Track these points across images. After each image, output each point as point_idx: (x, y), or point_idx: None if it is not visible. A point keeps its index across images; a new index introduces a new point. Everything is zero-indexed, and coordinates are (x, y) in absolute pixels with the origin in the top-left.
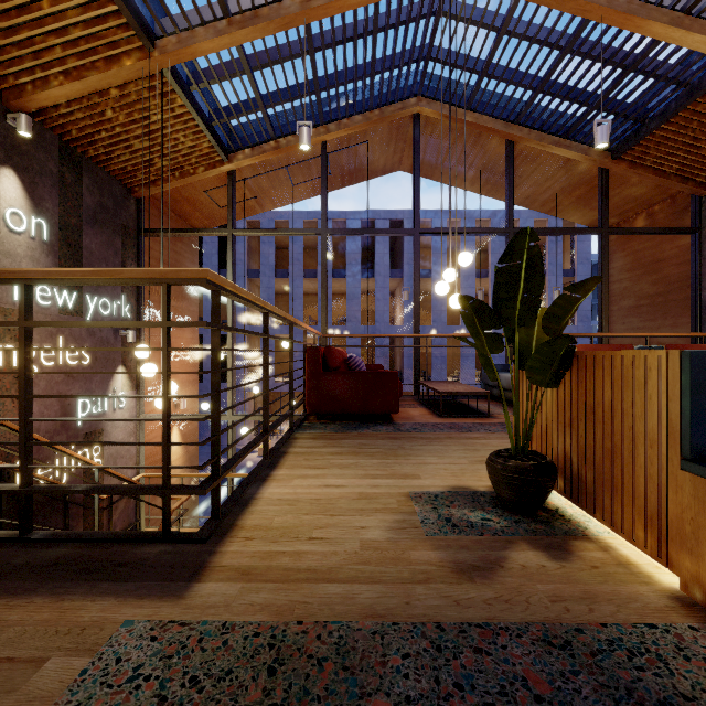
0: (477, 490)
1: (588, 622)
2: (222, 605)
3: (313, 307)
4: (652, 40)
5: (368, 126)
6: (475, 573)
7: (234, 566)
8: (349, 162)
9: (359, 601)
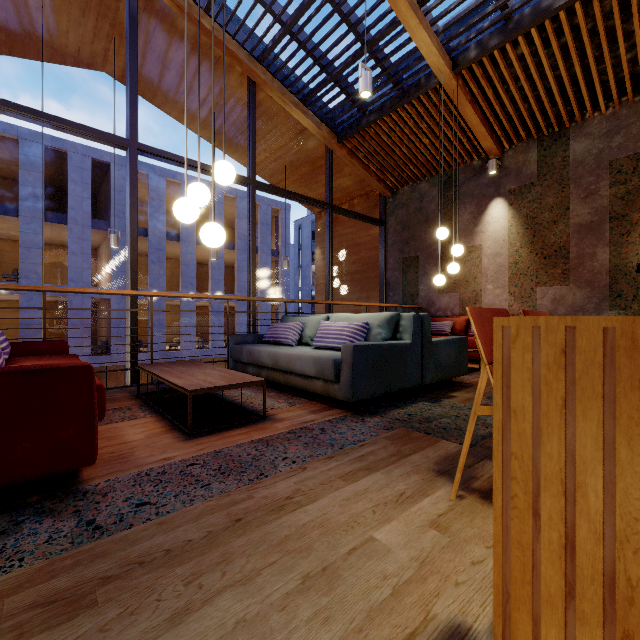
0: None
1: None
2: None
3: None
4: (390, 22)
5: None
6: None
7: None
8: (3, 4)
9: None
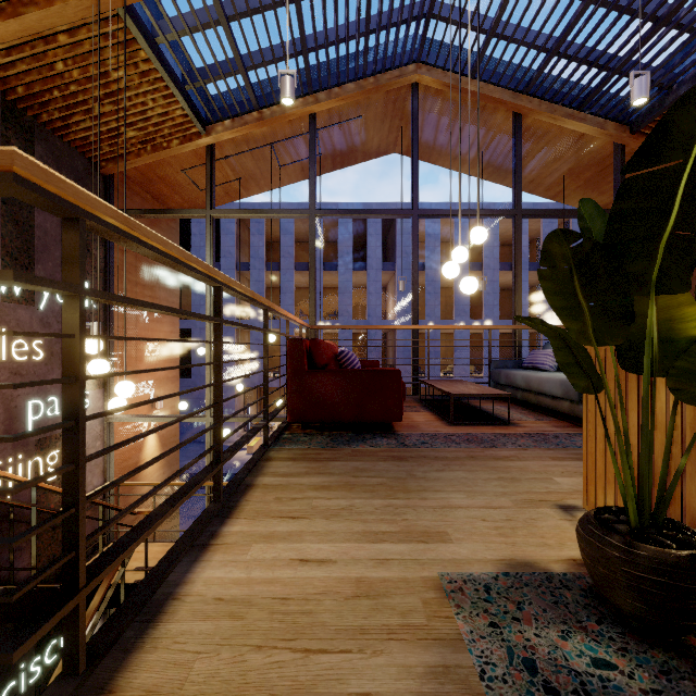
0: (550, 571)
1: None
2: None
3: (305, 301)
4: None
5: (362, 96)
6: None
7: None
8: (340, 141)
9: None
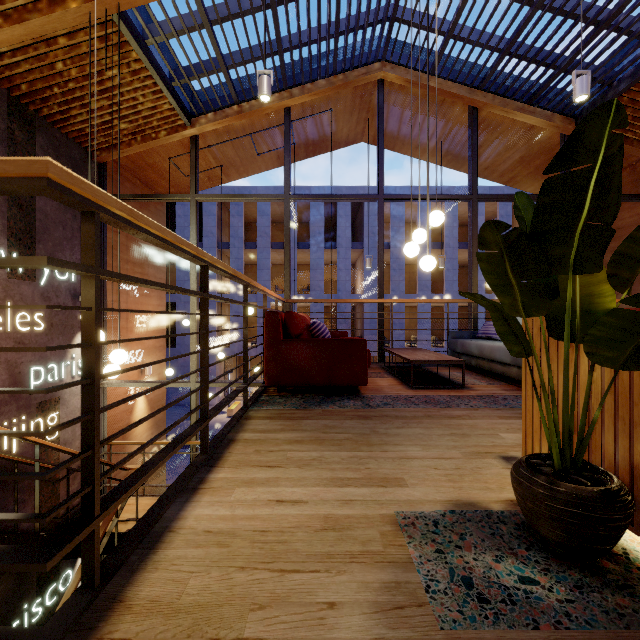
0: (490, 509)
1: None
2: None
3: (280, 277)
4: None
5: (332, 91)
6: None
7: None
8: (312, 132)
9: None
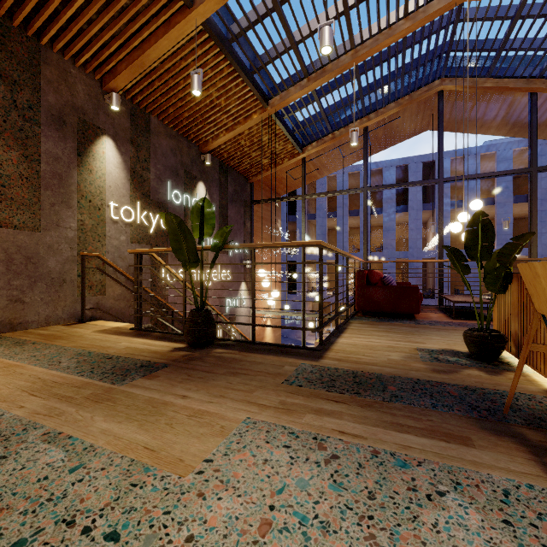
0: (459, 351)
1: (489, 388)
2: (332, 364)
3: (356, 238)
4: None
5: (400, 109)
6: (442, 372)
7: (333, 358)
8: (384, 134)
9: (385, 371)
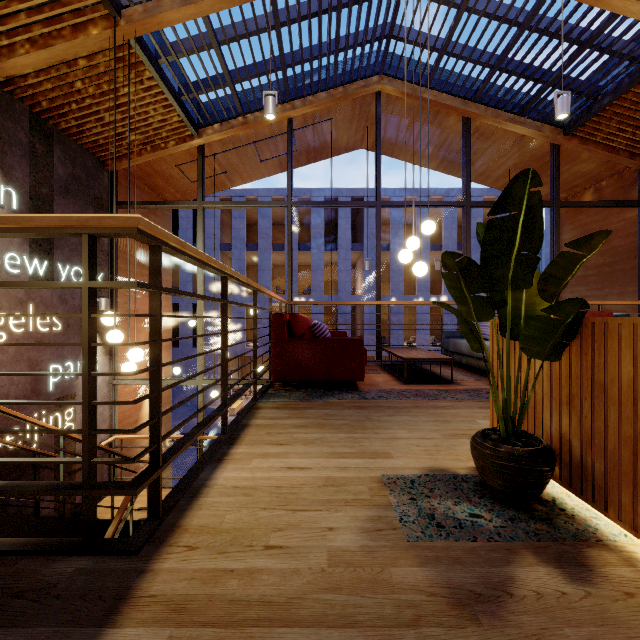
0: (457, 473)
1: None
2: None
3: (281, 277)
4: (609, 15)
5: (332, 103)
6: (479, 606)
7: (165, 596)
8: (314, 139)
9: None
